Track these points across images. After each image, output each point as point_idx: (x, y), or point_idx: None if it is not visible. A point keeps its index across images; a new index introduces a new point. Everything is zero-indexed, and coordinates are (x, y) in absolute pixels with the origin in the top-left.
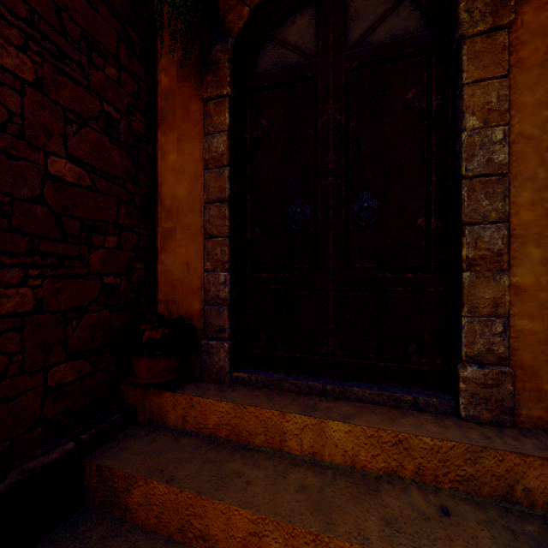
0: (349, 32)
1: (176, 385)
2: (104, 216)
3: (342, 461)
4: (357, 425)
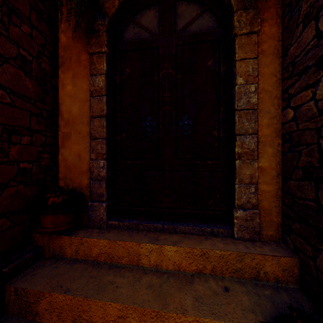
0: (177, 23)
1: (71, 231)
2: (20, 123)
3: (173, 268)
4: (181, 247)
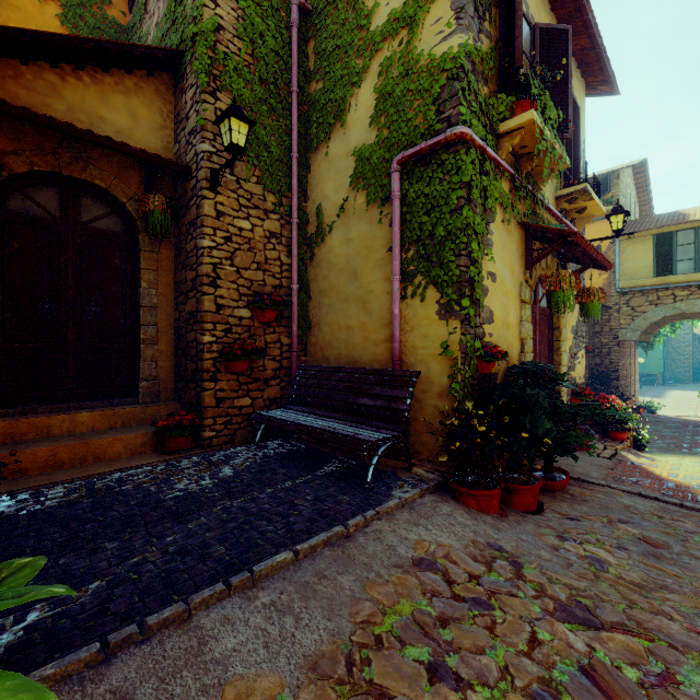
0: (83, 215)
1: None
2: None
3: (87, 430)
4: (95, 412)
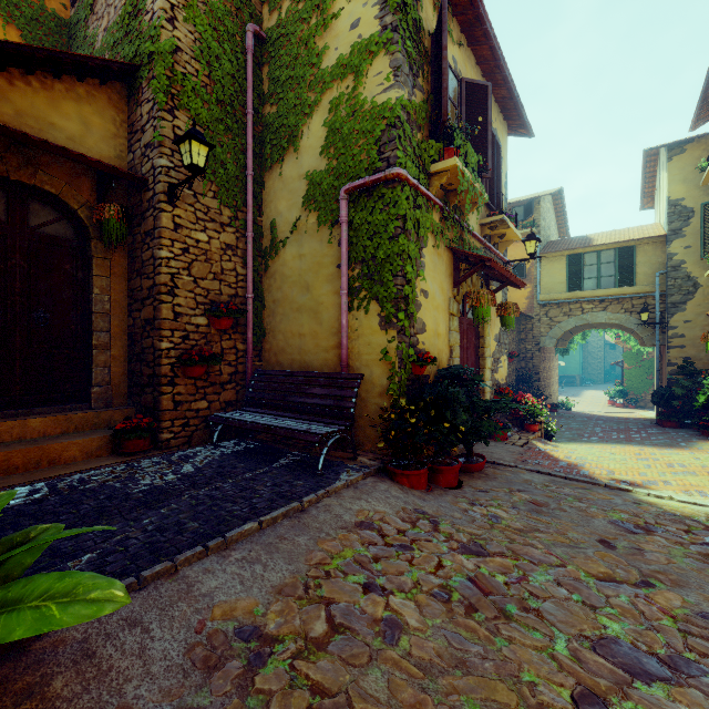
0: (31, 219)
1: None
2: None
3: (39, 436)
4: (47, 417)
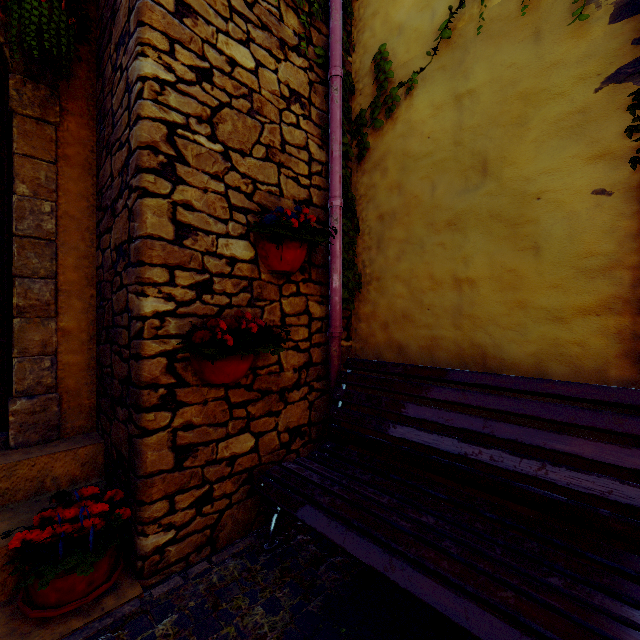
0: None
1: None
2: None
3: None
4: None
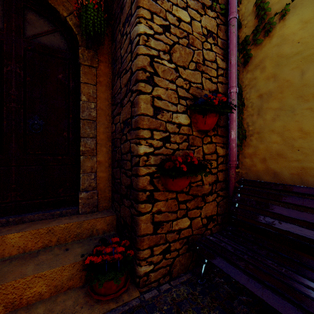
0: (27, 29)
1: None
2: None
3: (17, 252)
4: (26, 231)
